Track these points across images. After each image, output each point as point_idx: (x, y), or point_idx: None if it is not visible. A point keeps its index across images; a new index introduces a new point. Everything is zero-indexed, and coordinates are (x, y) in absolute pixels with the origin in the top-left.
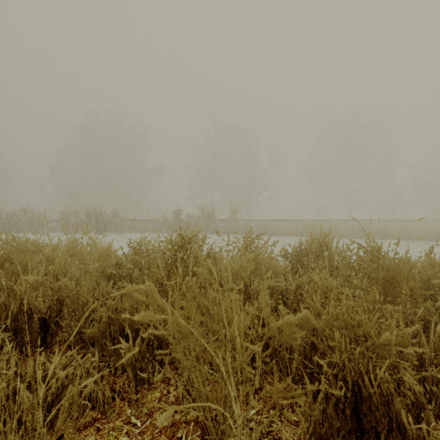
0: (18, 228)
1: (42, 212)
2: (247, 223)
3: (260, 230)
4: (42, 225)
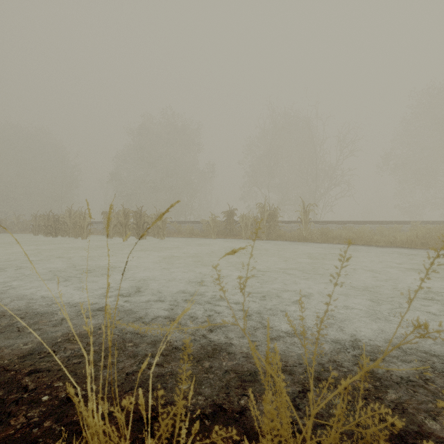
0: (63, 230)
1: (82, 213)
2: (321, 226)
3: (348, 237)
4: (81, 227)
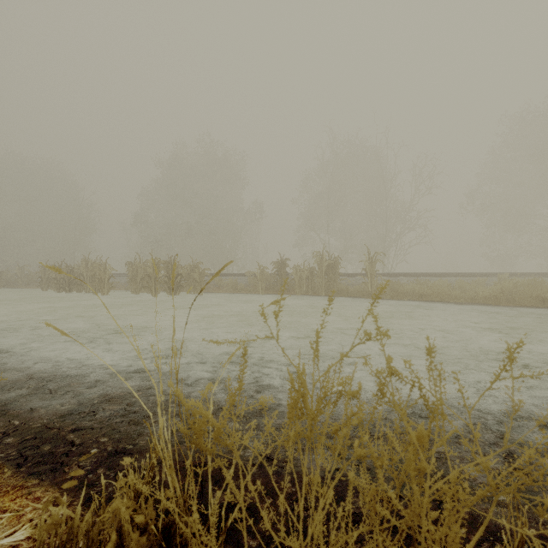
0: (79, 285)
1: (103, 263)
2: (390, 279)
3: (422, 292)
4: (101, 280)
